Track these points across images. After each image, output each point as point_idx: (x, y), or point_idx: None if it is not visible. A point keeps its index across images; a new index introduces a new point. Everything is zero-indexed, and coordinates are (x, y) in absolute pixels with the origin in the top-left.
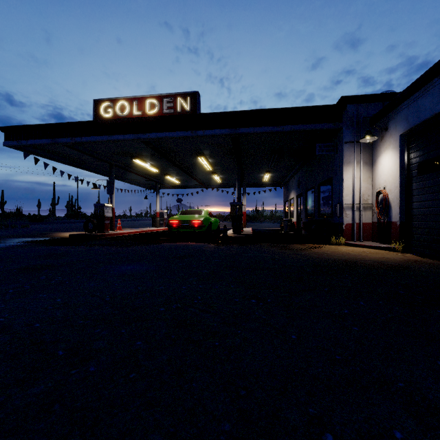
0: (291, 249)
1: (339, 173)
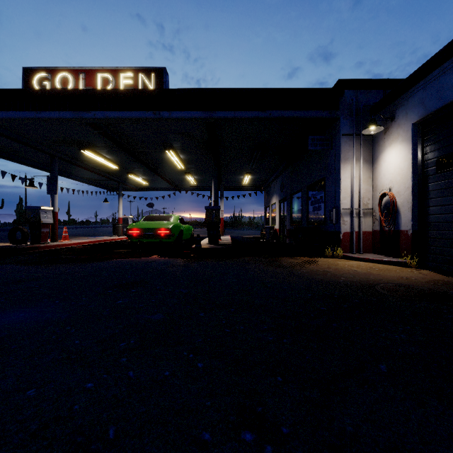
0: (283, 265)
1: (335, 172)
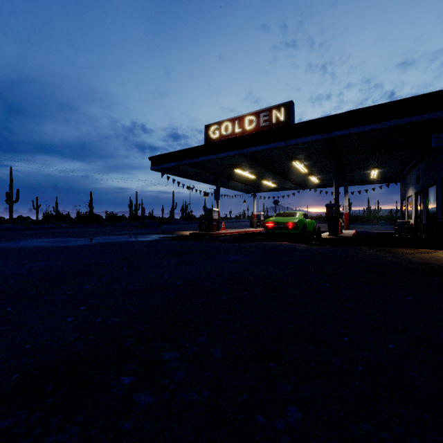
0: (392, 252)
1: None
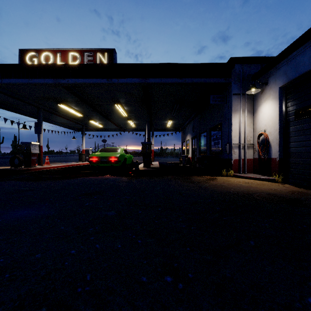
0: (193, 181)
1: (229, 119)
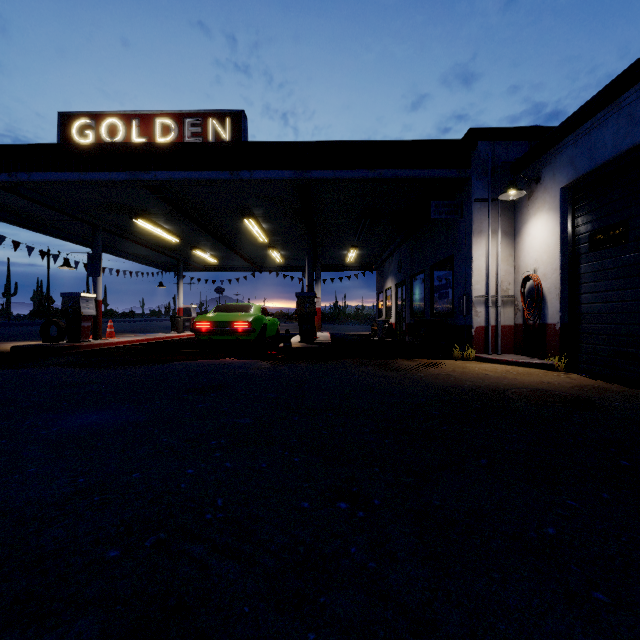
0: (396, 368)
1: (466, 248)
